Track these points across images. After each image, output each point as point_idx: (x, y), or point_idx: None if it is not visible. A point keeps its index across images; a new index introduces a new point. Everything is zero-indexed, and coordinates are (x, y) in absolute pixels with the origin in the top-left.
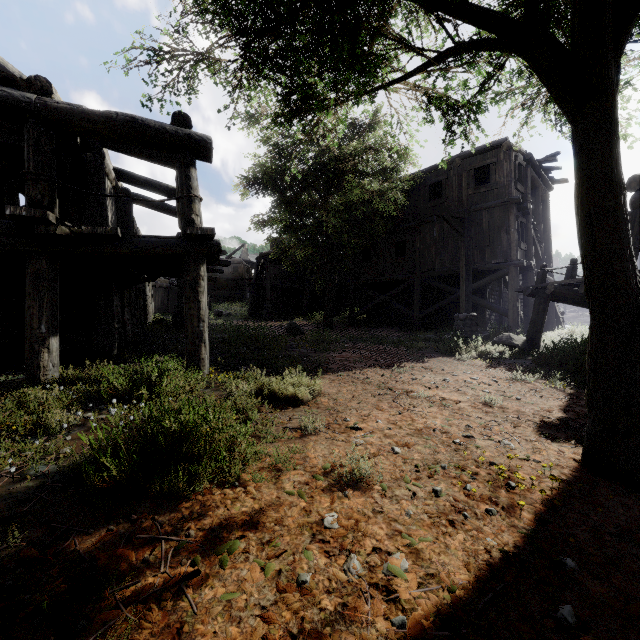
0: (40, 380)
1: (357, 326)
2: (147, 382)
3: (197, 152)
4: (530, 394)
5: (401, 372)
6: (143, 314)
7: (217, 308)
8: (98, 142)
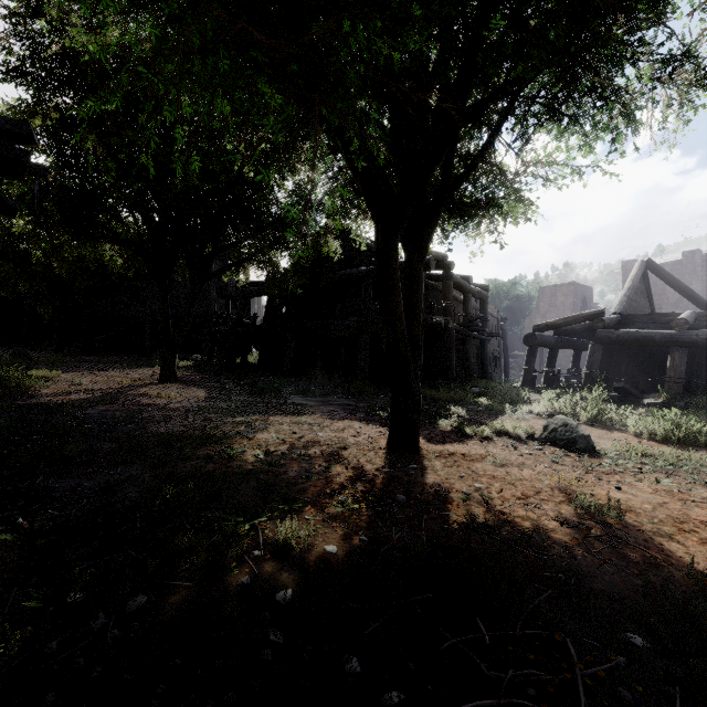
0: None
1: (92, 353)
2: None
3: None
4: None
5: (114, 372)
6: None
7: None
8: None
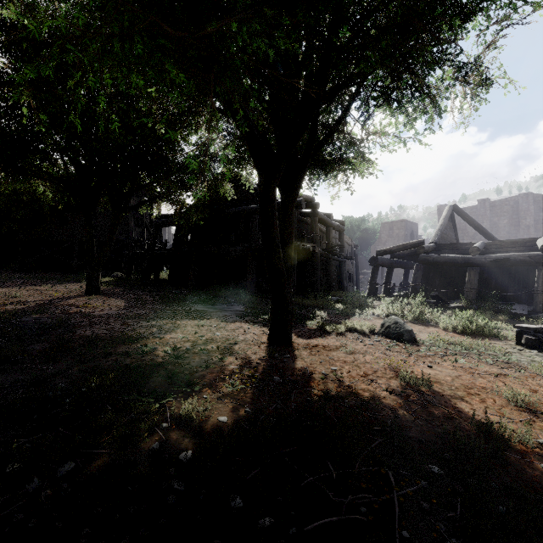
0: None
1: (26, 271)
2: None
3: None
4: None
5: (46, 286)
6: None
7: None
8: None
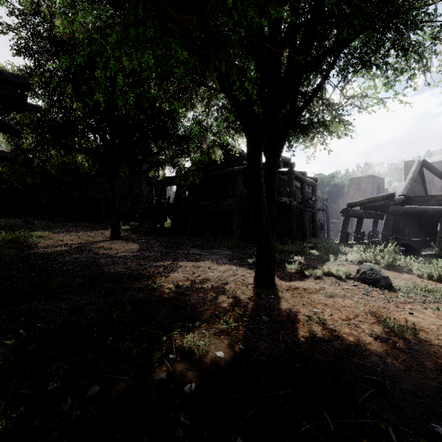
0: None
1: (70, 221)
2: None
3: None
4: None
5: (83, 233)
6: None
7: None
8: None
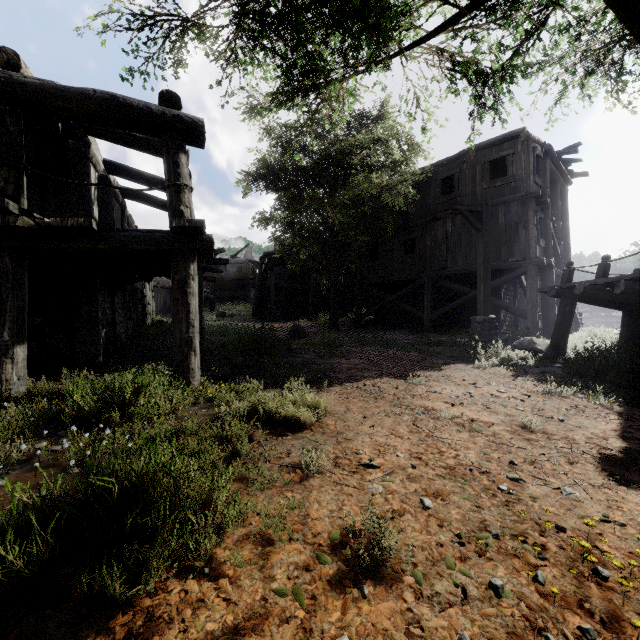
0: (2, 396)
1: (364, 328)
2: (120, 401)
3: (187, 136)
4: (573, 413)
5: (417, 383)
6: (141, 316)
7: (220, 309)
8: (82, 129)
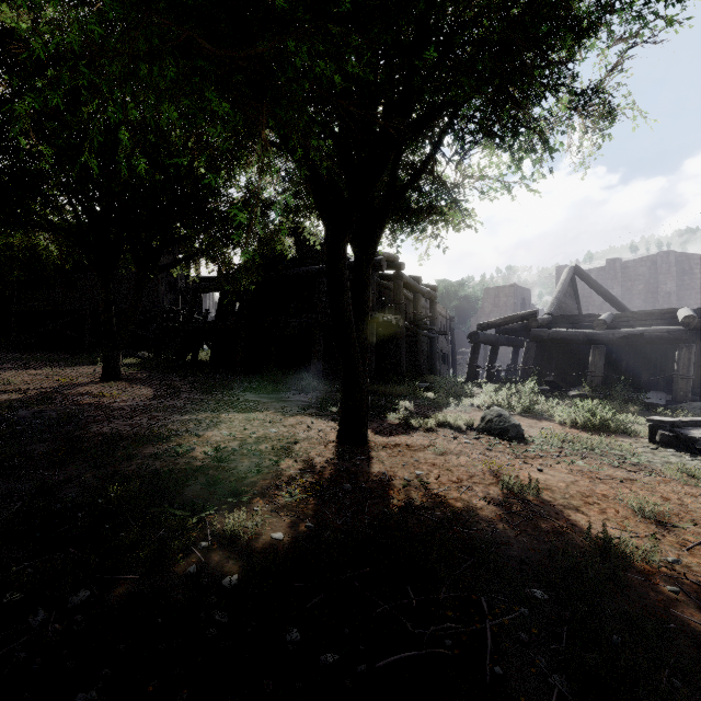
0: None
1: (23, 350)
2: None
3: None
4: None
5: (49, 370)
6: None
7: None
8: None
